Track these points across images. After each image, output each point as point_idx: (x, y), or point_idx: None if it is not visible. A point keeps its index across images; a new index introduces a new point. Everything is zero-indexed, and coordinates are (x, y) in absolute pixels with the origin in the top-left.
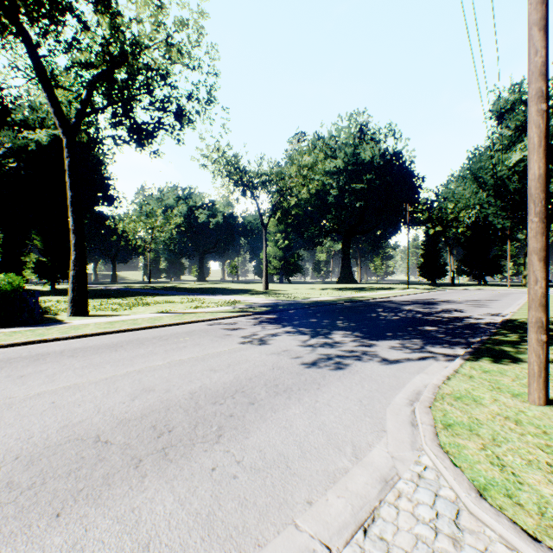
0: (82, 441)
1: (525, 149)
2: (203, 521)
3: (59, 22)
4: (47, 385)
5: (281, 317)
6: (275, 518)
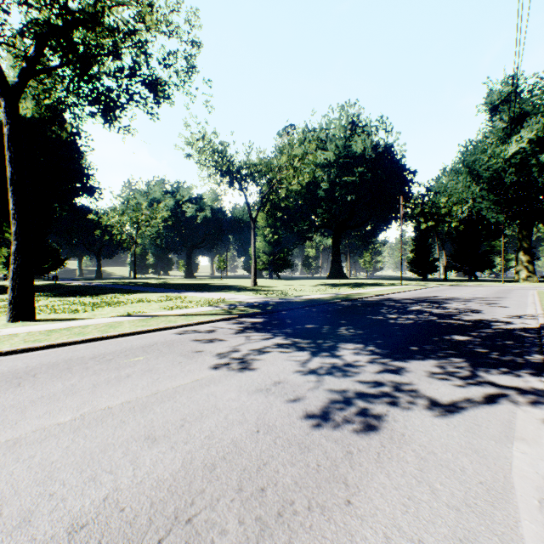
0: None
1: (521, 140)
2: None
3: None
4: None
5: (270, 321)
6: None
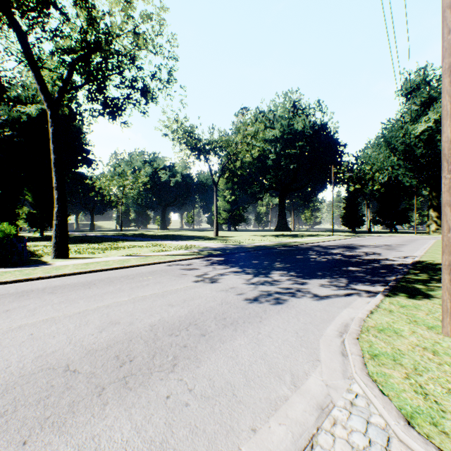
0: (53, 370)
1: (429, 121)
2: (157, 449)
3: (45, 14)
4: (27, 319)
5: (228, 259)
6: (222, 446)
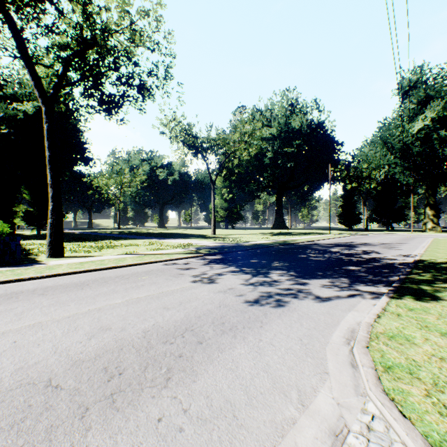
0: (33, 385)
1: (426, 119)
2: None
3: (40, 10)
4: (13, 324)
5: (226, 258)
6: None
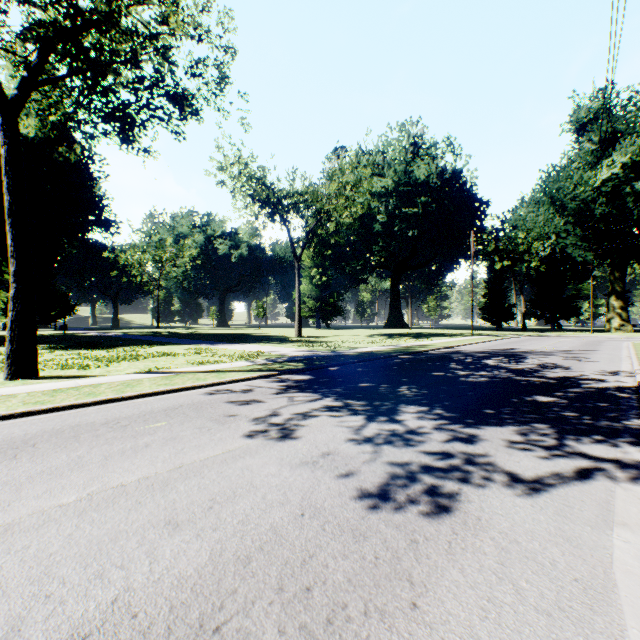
0: None
1: (613, 165)
2: None
3: None
4: None
5: (318, 379)
6: None
